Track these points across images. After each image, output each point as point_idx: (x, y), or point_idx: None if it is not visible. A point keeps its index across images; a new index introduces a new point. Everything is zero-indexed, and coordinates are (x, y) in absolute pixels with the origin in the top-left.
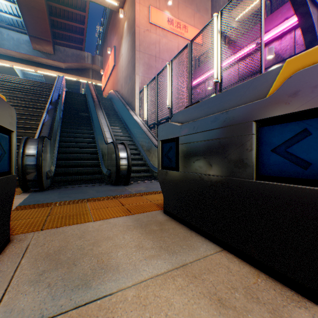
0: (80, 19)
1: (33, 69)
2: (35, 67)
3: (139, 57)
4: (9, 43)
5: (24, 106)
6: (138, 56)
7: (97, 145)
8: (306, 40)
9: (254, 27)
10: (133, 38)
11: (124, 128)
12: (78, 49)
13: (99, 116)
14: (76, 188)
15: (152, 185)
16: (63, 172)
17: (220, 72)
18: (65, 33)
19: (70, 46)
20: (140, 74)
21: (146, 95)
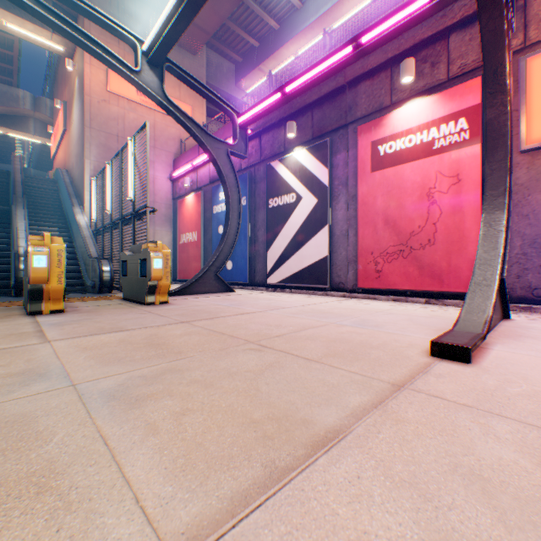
0: (6, 42)
1: None
2: None
3: (92, 136)
4: None
5: None
6: (90, 135)
7: (12, 253)
8: (217, 169)
9: (220, 129)
10: (84, 108)
11: (67, 229)
12: (6, 83)
13: (17, 217)
14: None
15: None
16: None
17: (135, 192)
18: None
19: None
20: (93, 158)
21: (96, 190)
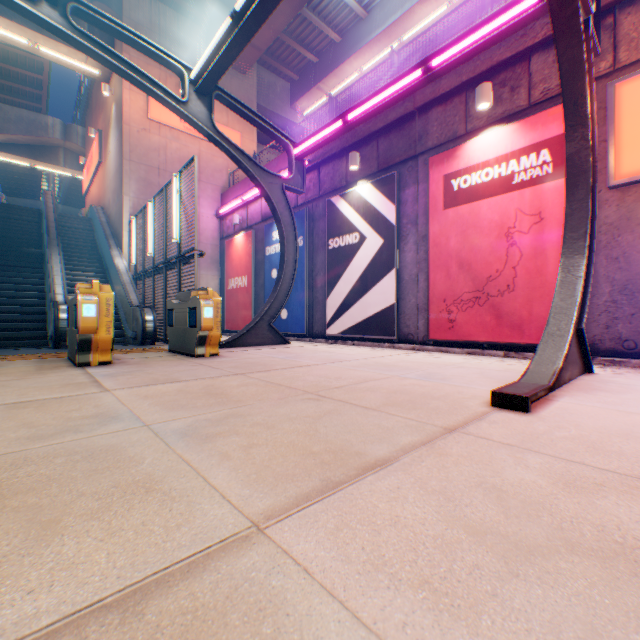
0: (35, 65)
1: None
2: None
3: (131, 170)
4: None
5: None
6: (129, 168)
7: (47, 301)
8: (270, 207)
9: (274, 160)
10: (122, 138)
11: (104, 274)
12: (34, 109)
13: (52, 261)
14: (4, 351)
15: None
16: None
17: (181, 233)
18: (1, 81)
19: (14, 102)
20: (132, 194)
21: (135, 230)
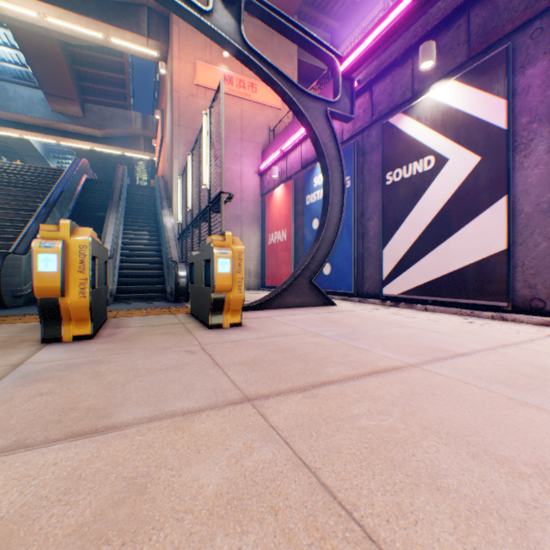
0: (119, 67)
1: (54, 140)
2: (56, 137)
3: (180, 134)
4: (17, 105)
5: (15, 208)
6: (178, 133)
7: None
8: (311, 138)
9: None
10: (173, 106)
11: (157, 233)
12: (122, 108)
13: (108, 221)
14: None
15: (136, 305)
16: None
17: (211, 178)
18: (98, 87)
19: (109, 104)
20: (181, 157)
21: (181, 189)
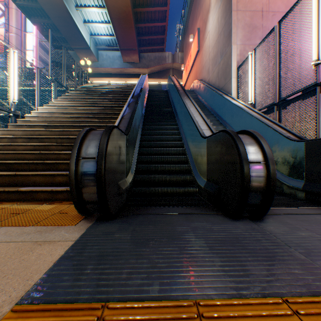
0: (161, 17)
1: (123, 81)
2: (124, 78)
3: (237, 19)
4: (106, 62)
5: (109, 106)
6: (235, 18)
7: (184, 143)
8: None
9: None
10: None
11: (216, 120)
12: (159, 52)
13: (186, 104)
14: (161, 219)
15: None
16: (144, 180)
17: None
18: (148, 38)
19: (152, 51)
20: (237, 42)
21: (251, 66)
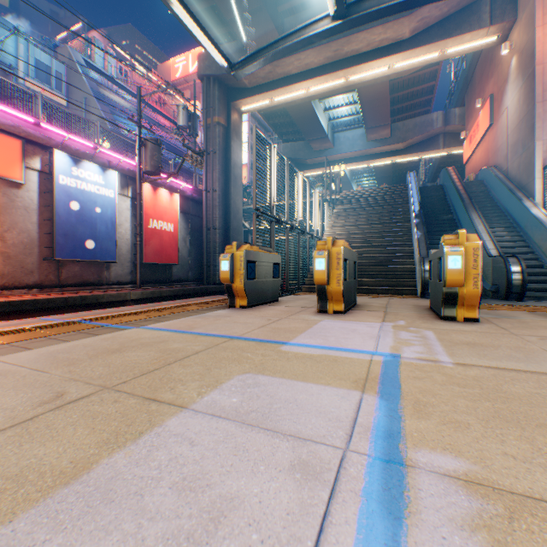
0: (428, 76)
1: (364, 164)
2: (366, 161)
3: (542, 111)
4: (344, 147)
5: (385, 222)
6: (540, 111)
7: None
8: None
9: None
10: (529, 83)
11: (511, 228)
12: (421, 114)
13: (473, 221)
14: None
15: None
16: None
17: None
18: (405, 105)
19: (409, 116)
20: (543, 137)
21: None
